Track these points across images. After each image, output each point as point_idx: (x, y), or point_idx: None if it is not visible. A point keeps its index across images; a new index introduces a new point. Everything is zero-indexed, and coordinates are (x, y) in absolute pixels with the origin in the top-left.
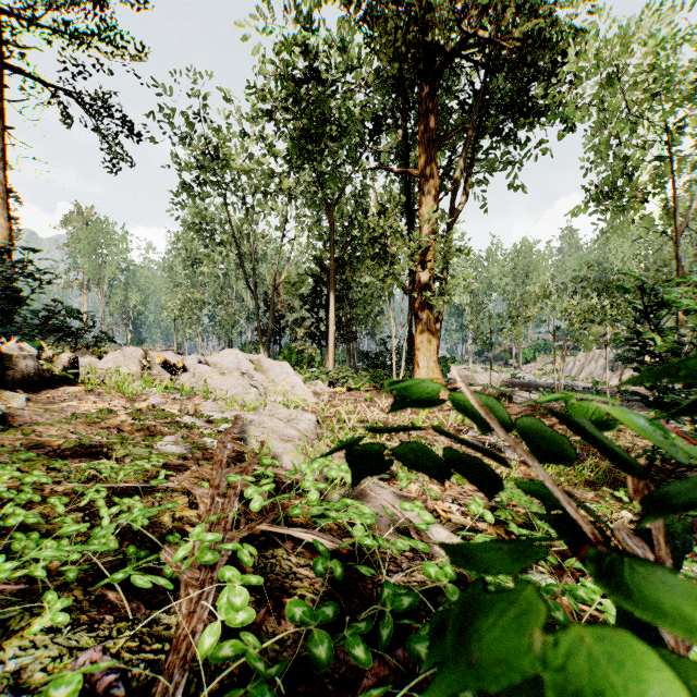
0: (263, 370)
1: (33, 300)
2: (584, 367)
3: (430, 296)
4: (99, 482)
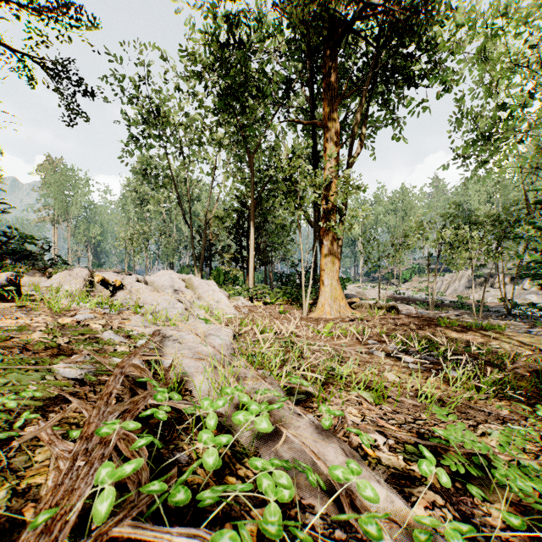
0: (192, 288)
1: None
2: (450, 285)
3: (333, 226)
4: None
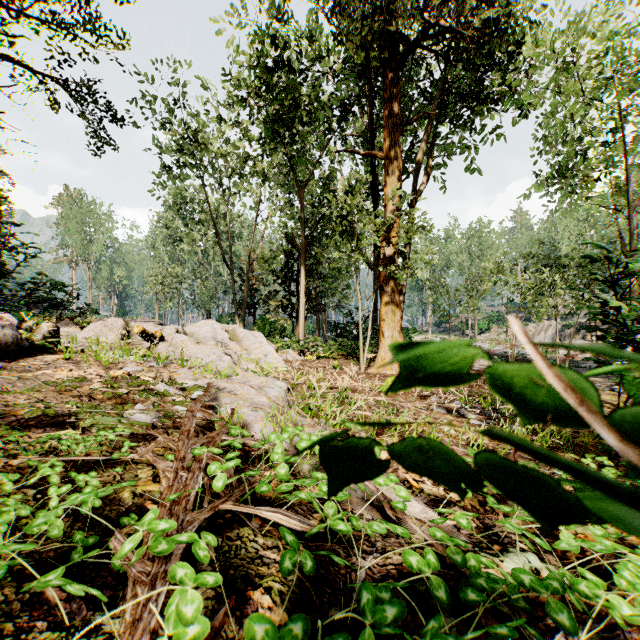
0: (237, 340)
1: (18, 272)
2: (534, 337)
3: (395, 270)
4: (59, 455)
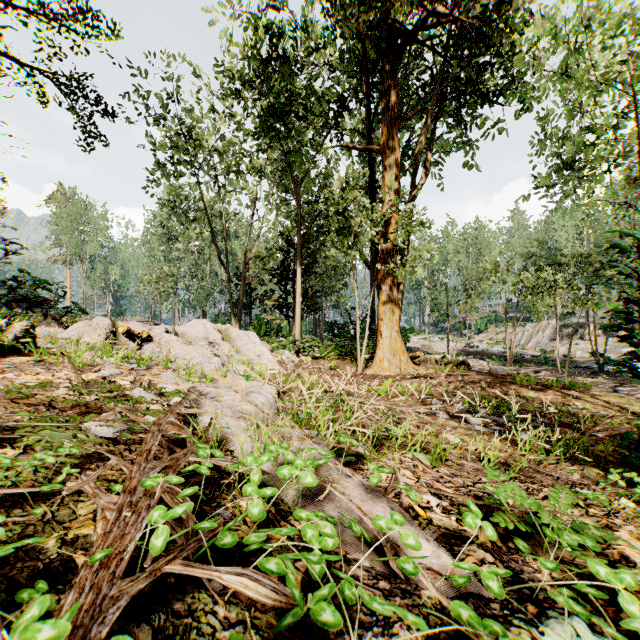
0: (230, 340)
1: None
2: (532, 337)
3: (393, 268)
4: None
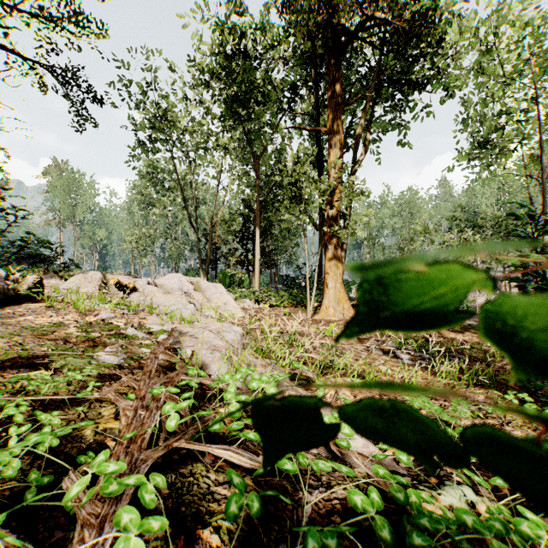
0: (201, 290)
1: (9, 231)
2: None
3: (337, 230)
4: (29, 394)
